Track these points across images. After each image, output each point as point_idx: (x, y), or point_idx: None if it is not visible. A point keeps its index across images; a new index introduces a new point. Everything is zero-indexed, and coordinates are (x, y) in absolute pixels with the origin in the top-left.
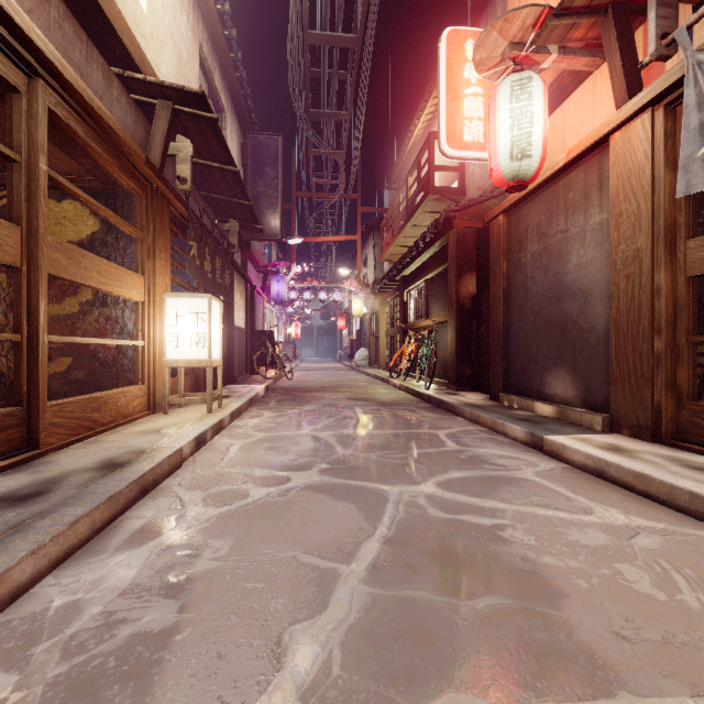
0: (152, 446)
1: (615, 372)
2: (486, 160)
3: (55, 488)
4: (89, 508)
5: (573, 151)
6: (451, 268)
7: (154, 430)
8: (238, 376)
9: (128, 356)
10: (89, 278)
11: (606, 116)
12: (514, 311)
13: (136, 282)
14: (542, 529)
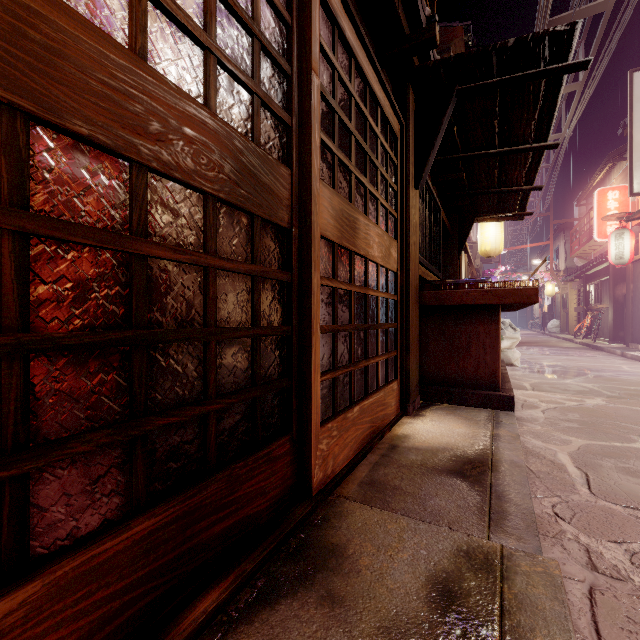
0: None
1: None
2: None
3: None
4: None
5: None
6: (610, 281)
7: None
8: None
9: None
10: None
11: None
12: (635, 307)
13: None
14: (596, 360)
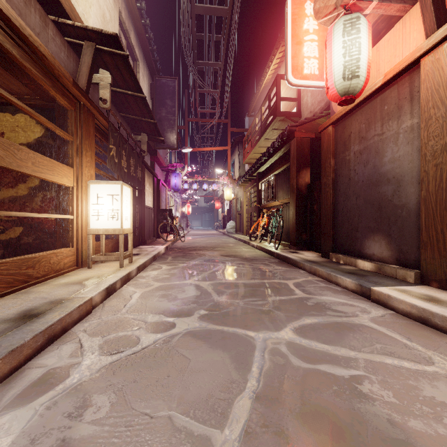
0: (68, 296)
1: (425, 238)
2: (320, 87)
3: None
4: None
5: (389, 73)
6: (293, 166)
7: (76, 282)
8: (147, 240)
9: (62, 226)
10: (24, 167)
11: (414, 47)
12: (340, 194)
13: (67, 172)
14: (396, 382)
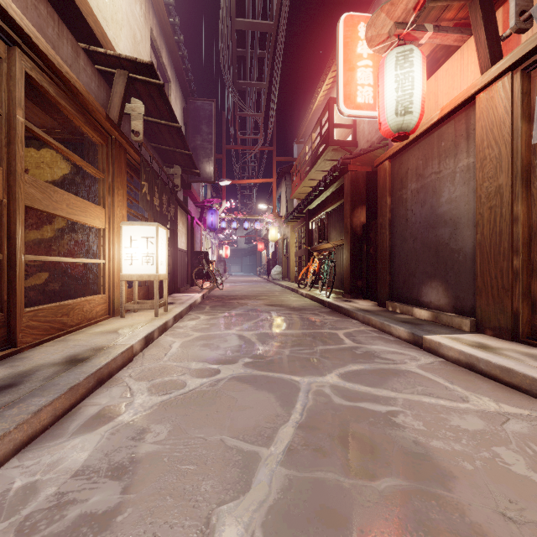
0: (109, 344)
1: (480, 284)
2: (375, 117)
3: (25, 381)
4: (51, 398)
5: (445, 108)
6: (346, 203)
7: (112, 331)
8: (180, 287)
9: (92, 272)
10: (59, 209)
11: (472, 80)
12: (396, 236)
13: (99, 213)
14: (428, 415)
